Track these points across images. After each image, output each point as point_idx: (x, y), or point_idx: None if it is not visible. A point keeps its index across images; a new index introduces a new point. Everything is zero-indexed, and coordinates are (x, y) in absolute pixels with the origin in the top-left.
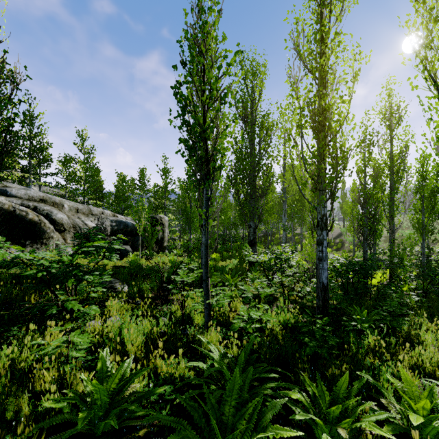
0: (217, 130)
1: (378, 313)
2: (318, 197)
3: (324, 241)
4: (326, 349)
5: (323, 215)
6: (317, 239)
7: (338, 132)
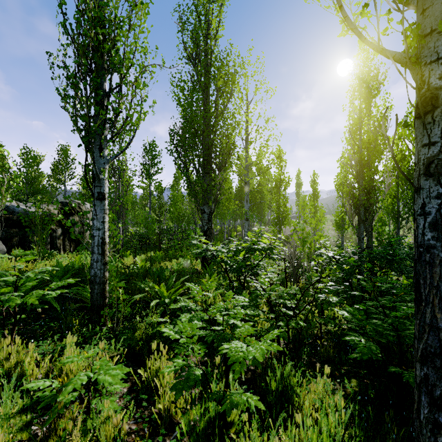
0: None
1: None
2: None
3: None
4: None
5: None
6: (432, 156)
7: None
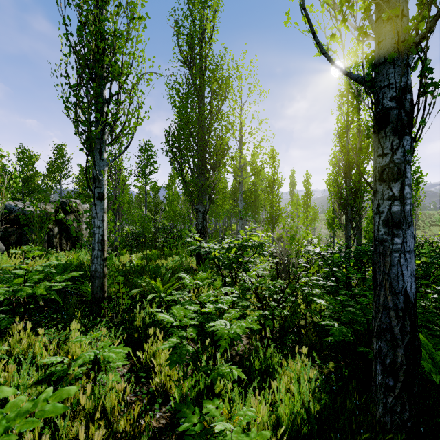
0: None
1: None
2: (399, 25)
3: (407, 168)
4: None
5: (404, 89)
6: (384, 165)
7: None
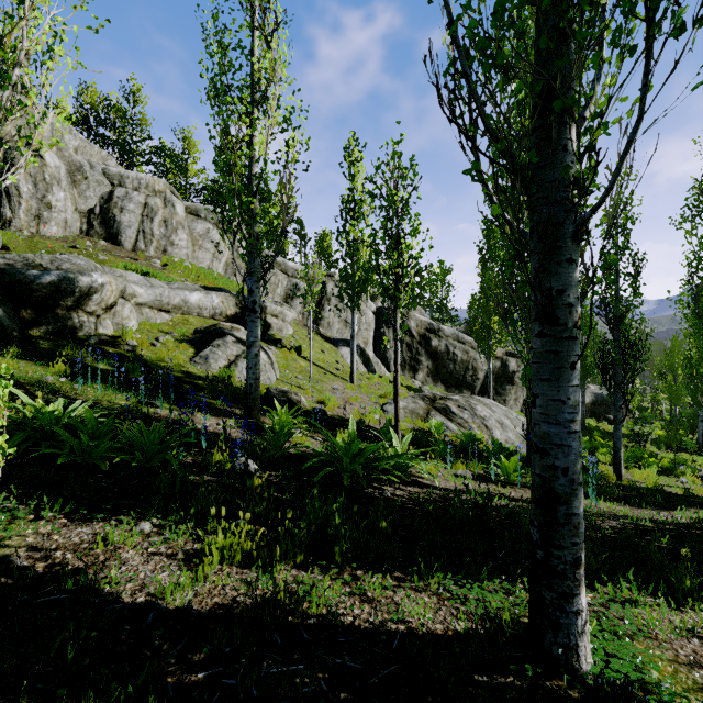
0: None
1: None
2: None
3: None
4: None
5: None
6: None
7: None
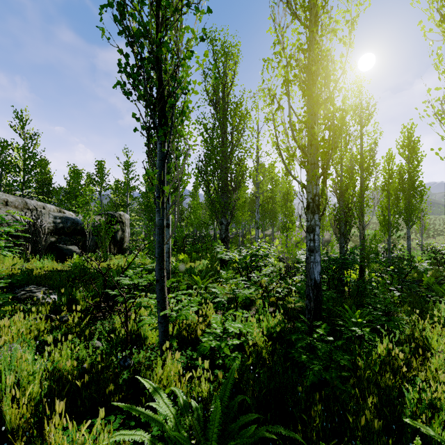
0: (177, 59)
1: (369, 313)
2: (310, 172)
3: (316, 228)
4: (336, 372)
5: (315, 195)
6: (308, 225)
7: (335, 88)
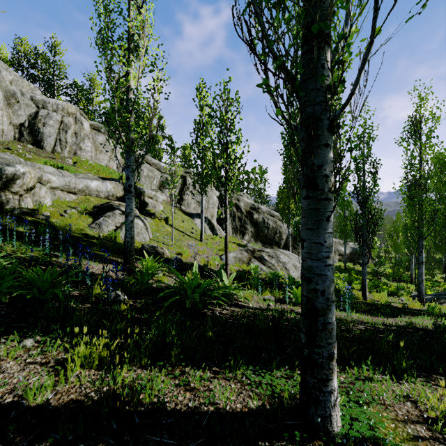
0: None
1: None
2: None
3: None
4: None
5: None
6: None
7: None
